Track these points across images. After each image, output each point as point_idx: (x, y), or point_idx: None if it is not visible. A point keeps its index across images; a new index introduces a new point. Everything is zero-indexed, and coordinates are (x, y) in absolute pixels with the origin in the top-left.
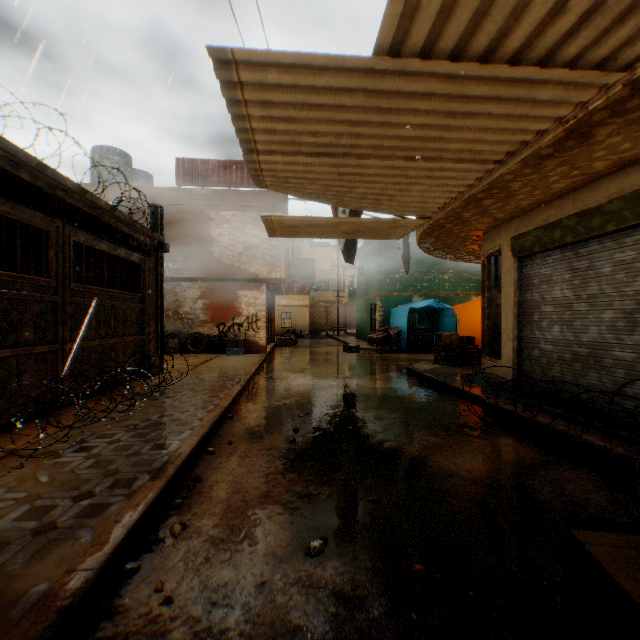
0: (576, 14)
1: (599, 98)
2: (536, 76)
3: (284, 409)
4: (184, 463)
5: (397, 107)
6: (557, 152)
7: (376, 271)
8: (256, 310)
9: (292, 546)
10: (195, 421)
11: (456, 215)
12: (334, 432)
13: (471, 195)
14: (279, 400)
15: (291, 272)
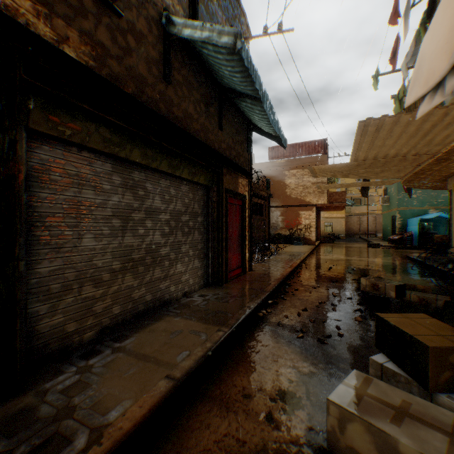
0: (404, 150)
1: (435, 155)
2: (403, 157)
3: (326, 263)
4: (295, 267)
5: (361, 165)
6: (440, 162)
7: (395, 193)
8: (309, 221)
9: (328, 281)
10: (293, 261)
11: (415, 177)
12: (346, 270)
13: (414, 172)
14: (323, 261)
15: (330, 200)
